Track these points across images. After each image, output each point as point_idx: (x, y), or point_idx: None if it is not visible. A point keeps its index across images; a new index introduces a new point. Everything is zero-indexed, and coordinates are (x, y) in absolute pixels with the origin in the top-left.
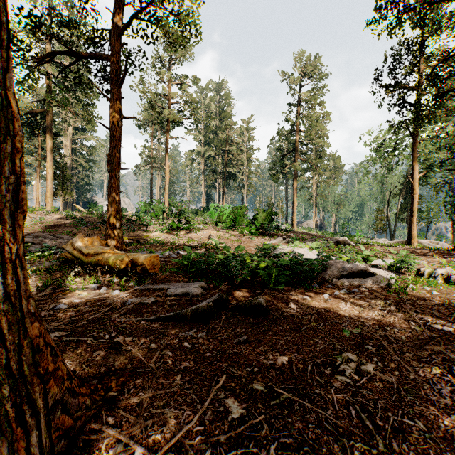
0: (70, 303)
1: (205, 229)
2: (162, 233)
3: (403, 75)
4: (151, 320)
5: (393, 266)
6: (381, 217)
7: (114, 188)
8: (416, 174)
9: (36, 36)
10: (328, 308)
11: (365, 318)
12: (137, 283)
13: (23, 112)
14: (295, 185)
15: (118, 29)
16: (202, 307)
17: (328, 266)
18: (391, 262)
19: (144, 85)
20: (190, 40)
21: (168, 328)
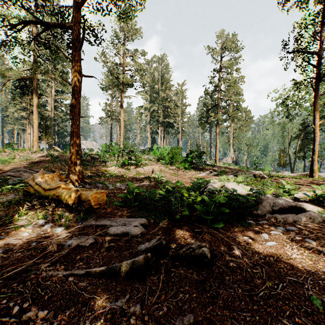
0: (4, 247)
1: (149, 165)
2: (117, 168)
3: (306, 42)
4: (81, 274)
5: (314, 199)
6: (283, 155)
7: (75, 132)
8: (317, 121)
9: None
10: (275, 255)
11: (324, 273)
12: (81, 219)
13: (16, 78)
14: (217, 131)
15: (78, 3)
16: (138, 261)
17: (260, 202)
18: (314, 196)
19: (105, 57)
20: (136, 11)
21: (96, 291)
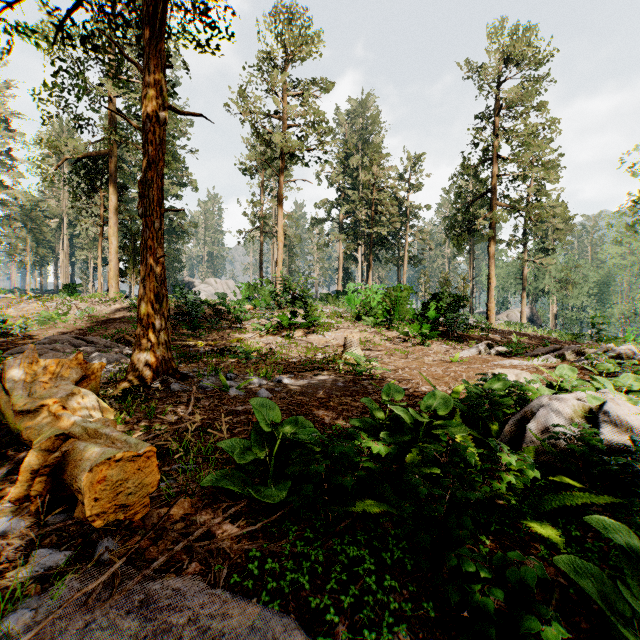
0: None
1: (338, 328)
2: (264, 334)
3: None
4: None
5: None
6: None
7: (150, 249)
8: None
9: (93, 43)
10: None
11: None
12: None
13: (77, 156)
14: (492, 251)
15: None
16: None
17: None
18: None
19: (245, 100)
20: None
21: None
